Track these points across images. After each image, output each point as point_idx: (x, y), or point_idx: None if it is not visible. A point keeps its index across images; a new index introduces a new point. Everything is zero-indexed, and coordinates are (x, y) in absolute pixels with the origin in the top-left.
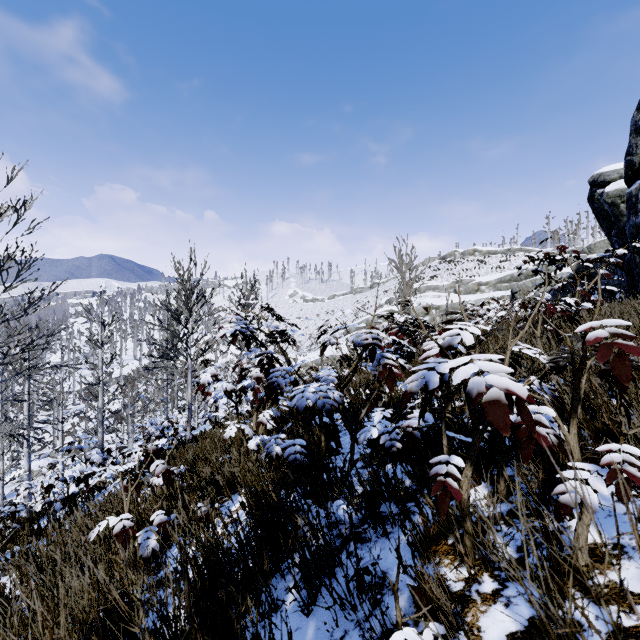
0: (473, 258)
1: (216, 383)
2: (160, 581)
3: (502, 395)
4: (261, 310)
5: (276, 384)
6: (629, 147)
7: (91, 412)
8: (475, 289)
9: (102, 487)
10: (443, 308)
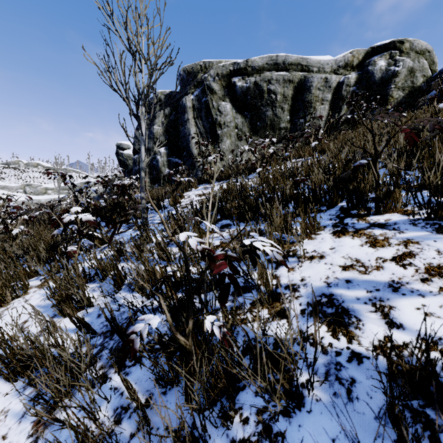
0: (37, 169)
1: None
2: None
3: (136, 183)
4: None
5: (87, 187)
6: (134, 142)
7: None
8: (43, 192)
9: None
10: (18, 203)
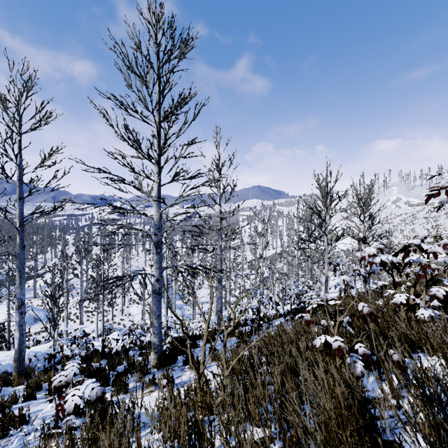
0: None
1: (376, 256)
2: (369, 400)
3: None
4: (378, 210)
5: None
6: None
7: (251, 276)
8: None
9: (270, 319)
10: None
